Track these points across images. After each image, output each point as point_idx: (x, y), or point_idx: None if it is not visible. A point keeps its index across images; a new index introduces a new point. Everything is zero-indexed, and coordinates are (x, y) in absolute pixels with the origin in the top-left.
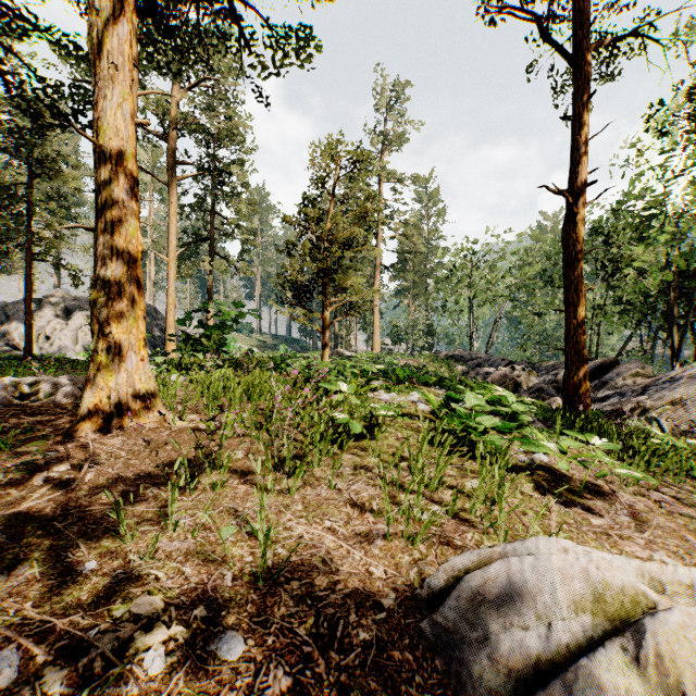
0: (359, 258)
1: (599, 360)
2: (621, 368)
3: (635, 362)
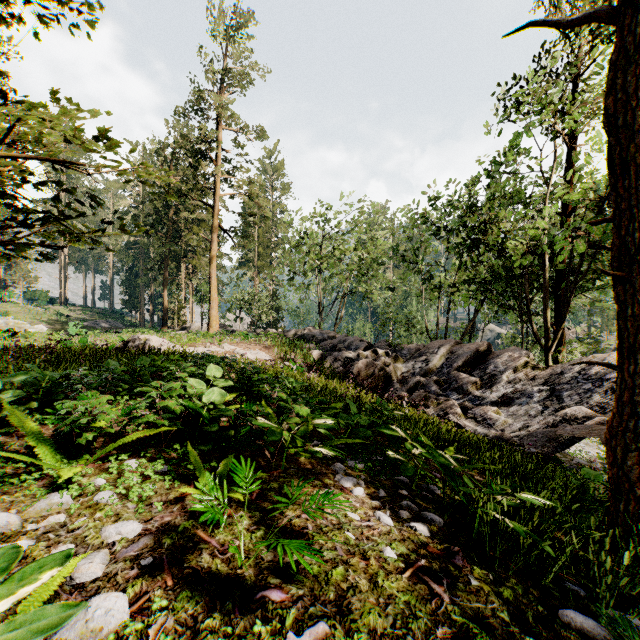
0: (195, 220)
1: (473, 345)
2: (504, 355)
3: (517, 349)
